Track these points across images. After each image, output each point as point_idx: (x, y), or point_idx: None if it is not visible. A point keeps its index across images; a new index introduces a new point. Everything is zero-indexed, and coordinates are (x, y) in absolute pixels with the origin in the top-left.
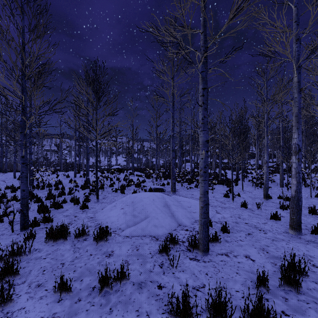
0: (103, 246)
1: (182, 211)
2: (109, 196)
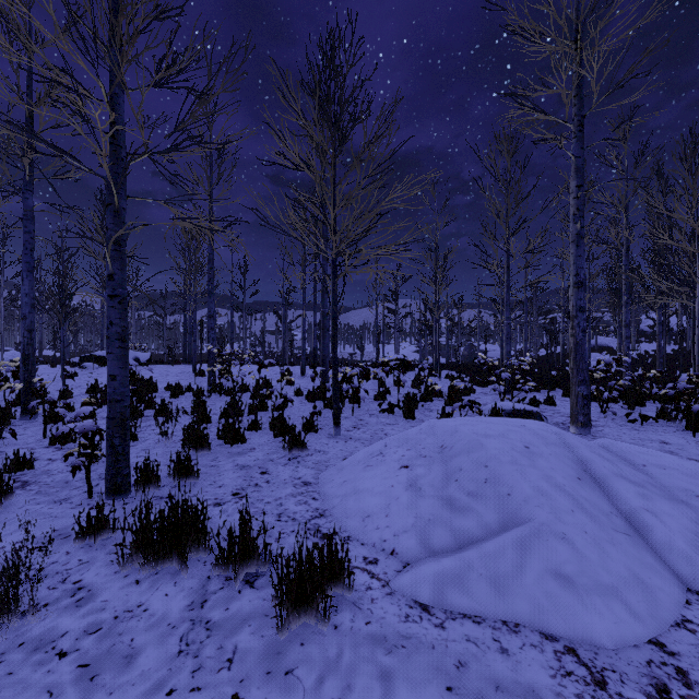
0: (307, 649)
1: (674, 513)
2: (371, 421)
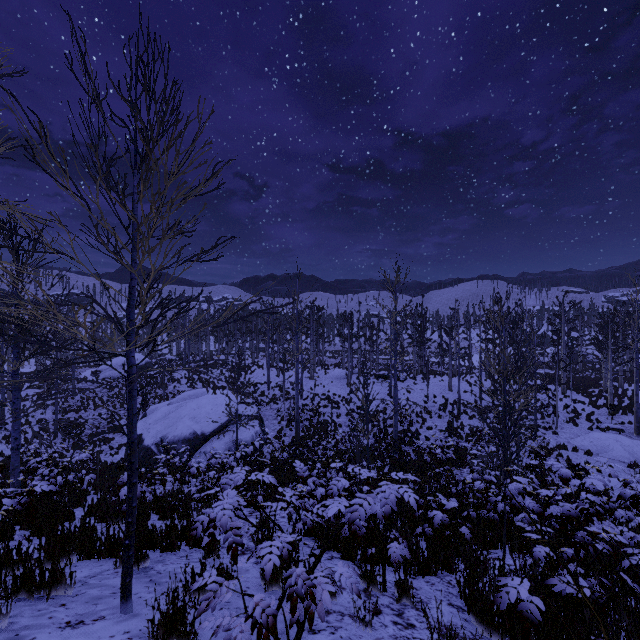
0: (591, 457)
1: None
2: (564, 426)
